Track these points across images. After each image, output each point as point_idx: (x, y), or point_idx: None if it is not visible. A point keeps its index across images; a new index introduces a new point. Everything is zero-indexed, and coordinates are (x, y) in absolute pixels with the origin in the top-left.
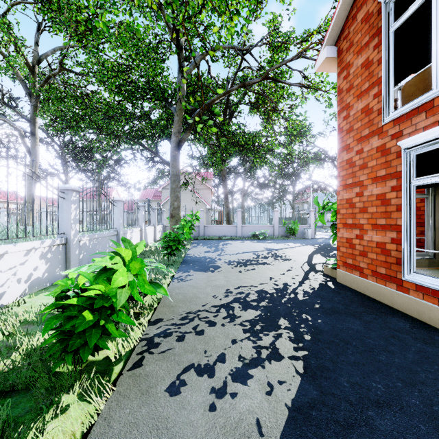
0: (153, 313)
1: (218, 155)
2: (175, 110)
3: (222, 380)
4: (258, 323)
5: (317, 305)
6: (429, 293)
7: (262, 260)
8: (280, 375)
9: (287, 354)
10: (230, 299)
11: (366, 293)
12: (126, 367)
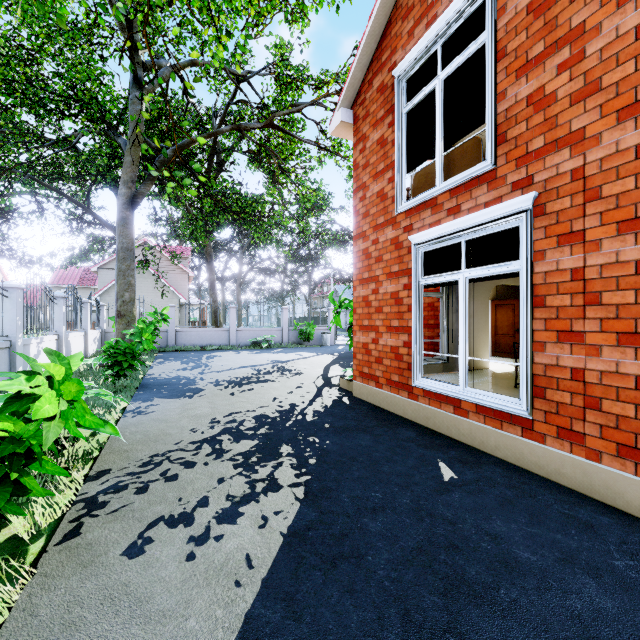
0: (92, 464)
1: (200, 223)
2: (125, 144)
3: (204, 525)
4: (255, 454)
5: (328, 425)
6: (434, 398)
7: (264, 377)
8: (277, 506)
9: (287, 483)
10: (217, 431)
11: (382, 405)
12: (52, 541)
